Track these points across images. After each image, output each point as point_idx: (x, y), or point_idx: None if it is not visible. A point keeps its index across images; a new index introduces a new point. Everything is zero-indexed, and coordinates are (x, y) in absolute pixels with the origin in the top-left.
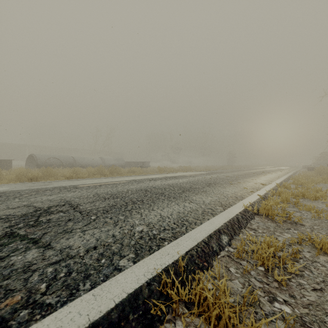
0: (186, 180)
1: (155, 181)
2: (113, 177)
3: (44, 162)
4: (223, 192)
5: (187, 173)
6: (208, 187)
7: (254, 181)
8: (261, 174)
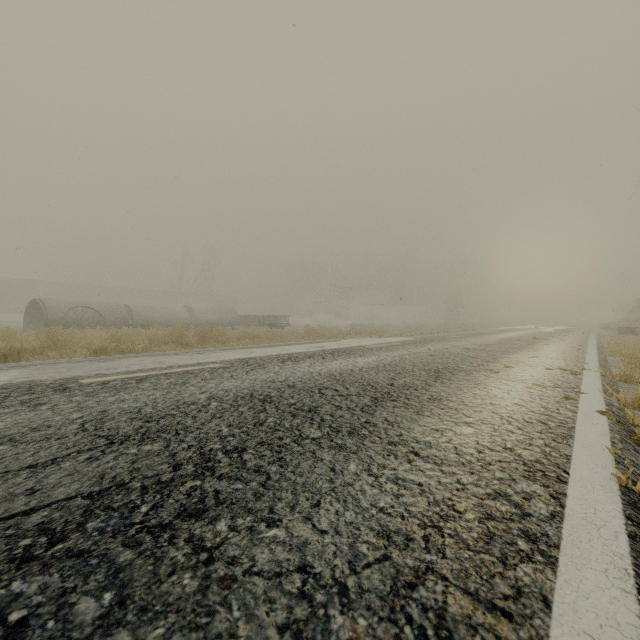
0: (374, 359)
1: (296, 363)
2: (199, 351)
3: (63, 317)
4: (490, 402)
5: (370, 342)
6: (438, 382)
7: (539, 361)
8: (534, 343)
